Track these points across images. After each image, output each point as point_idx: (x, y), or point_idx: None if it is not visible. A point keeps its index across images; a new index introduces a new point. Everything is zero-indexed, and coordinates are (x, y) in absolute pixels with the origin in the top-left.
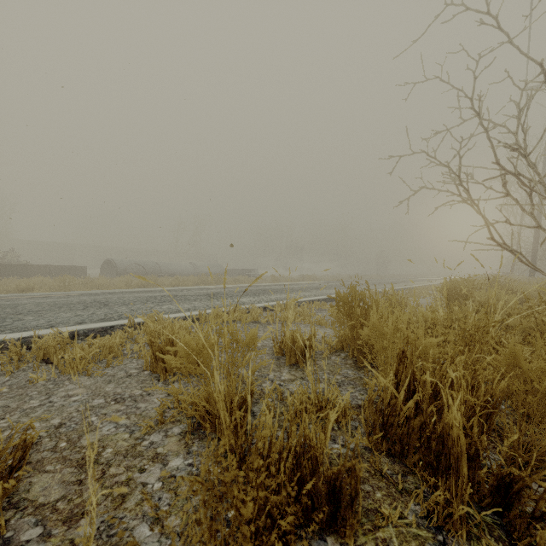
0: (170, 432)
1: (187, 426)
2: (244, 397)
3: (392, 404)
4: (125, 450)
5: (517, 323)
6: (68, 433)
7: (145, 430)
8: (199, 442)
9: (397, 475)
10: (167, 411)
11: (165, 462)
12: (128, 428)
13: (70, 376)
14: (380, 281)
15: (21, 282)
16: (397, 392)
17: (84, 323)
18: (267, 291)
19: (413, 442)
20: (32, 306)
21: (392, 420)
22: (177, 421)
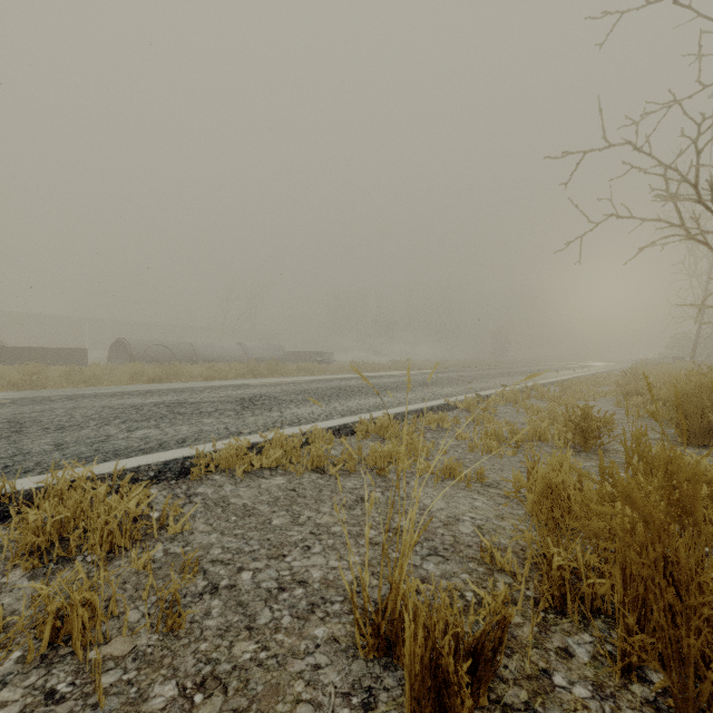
0: None
1: None
2: None
3: None
4: None
5: None
6: None
7: None
8: None
9: None
10: None
11: None
12: None
13: None
14: (508, 371)
15: None
16: None
17: None
18: (344, 391)
19: None
20: None
21: None
22: None
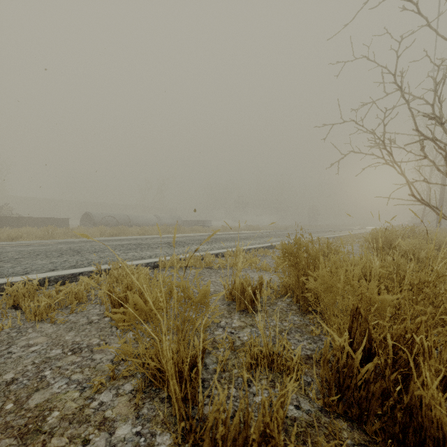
0: (121, 389)
1: (139, 383)
2: (196, 355)
3: (349, 365)
4: (72, 413)
5: (443, 271)
6: (18, 391)
7: (96, 388)
8: (149, 402)
9: (359, 446)
10: (121, 364)
11: (112, 430)
12: (79, 385)
13: (34, 323)
14: (312, 231)
15: (11, 232)
16: (351, 349)
17: (56, 270)
18: (218, 239)
19: (373, 408)
20: (14, 254)
21: (349, 381)
22: (129, 376)
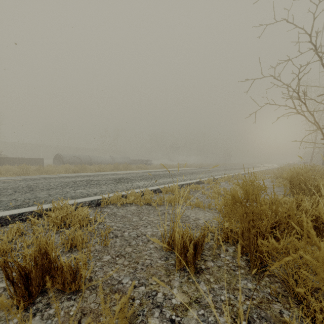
0: None
1: None
2: None
3: None
4: None
5: None
6: None
7: None
8: None
9: None
10: None
11: None
12: None
13: None
14: (229, 168)
15: None
16: None
17: None
18: (157, 176)
19: None
20: None
21: None
22: None
